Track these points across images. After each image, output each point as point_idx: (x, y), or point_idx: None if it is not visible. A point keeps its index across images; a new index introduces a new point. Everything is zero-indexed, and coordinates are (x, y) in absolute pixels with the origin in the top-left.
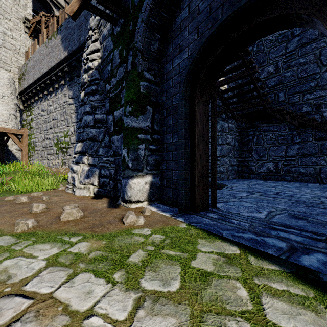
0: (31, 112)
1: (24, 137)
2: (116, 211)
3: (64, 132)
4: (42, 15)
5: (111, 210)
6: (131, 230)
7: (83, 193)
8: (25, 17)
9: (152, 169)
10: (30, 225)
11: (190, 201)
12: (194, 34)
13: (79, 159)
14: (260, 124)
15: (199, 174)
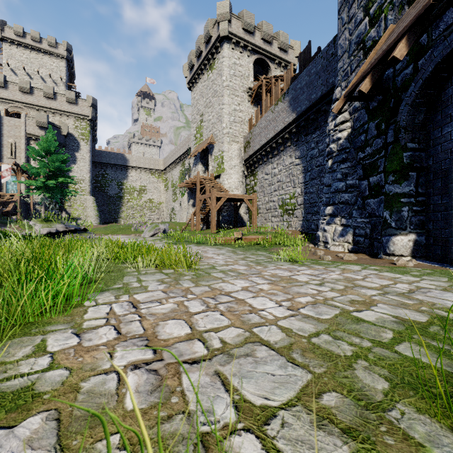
0: (254, 177)
1: (254, 201)
2: (382, 260)
3: (290, 193)
4: (263, 79)
5: (376, 259)
6: (403, 267)
7: (337, 249)
8: (249, 87)
9: (416, 229)
10: (330, 258)
11: None
12: None
13: (330, 220)
14: None
15: None
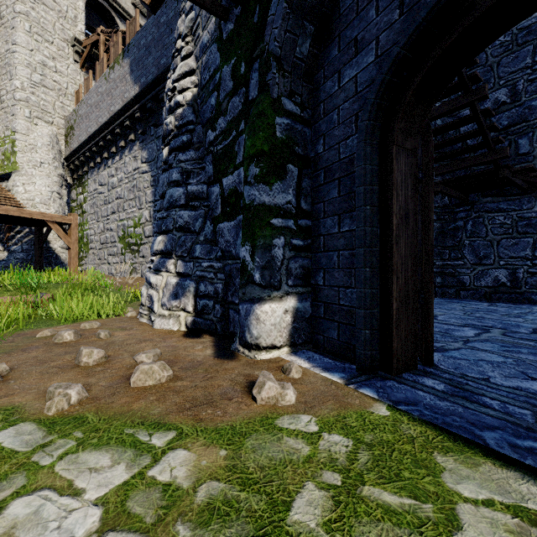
0: (83, 188)
1: (72, 227)
2: (233, 366)
3: (134, 218)
4: (100, 32)
5: (222, 363)
6: (273, 419)
7: (167, 326)
8: (75, 36)
9: (297, 285)
10: (74, 398)
11: (379, 350)
12: (393, 10)
13: (160, 264)
14: (479, 199)
15: (400, 298)
